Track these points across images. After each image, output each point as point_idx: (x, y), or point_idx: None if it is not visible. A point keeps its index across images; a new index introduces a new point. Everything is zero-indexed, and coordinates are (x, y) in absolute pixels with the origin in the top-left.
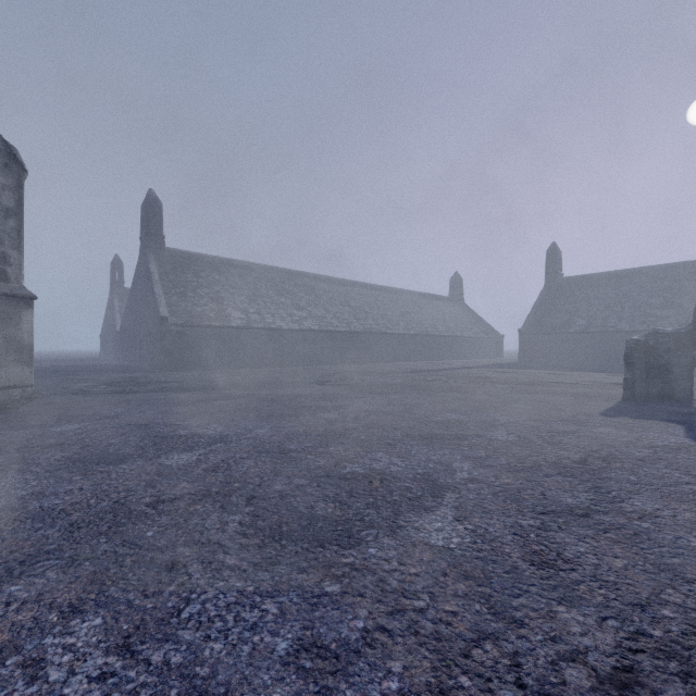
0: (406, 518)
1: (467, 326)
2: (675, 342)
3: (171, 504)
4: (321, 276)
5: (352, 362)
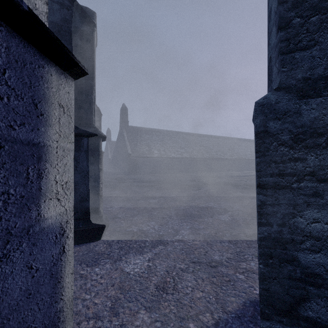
0: (215, 215)
1: None
2: None
3: (156, 209)
4: (190, 133)
5: (204, 171)
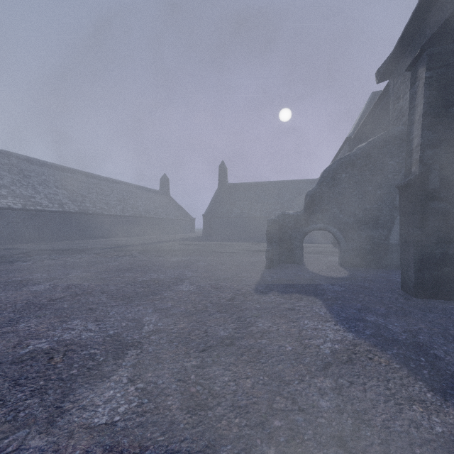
0: None
1: (171, 212)
2: (295, 221)
3: None
4: (35, 159)
5: (66, 239)
